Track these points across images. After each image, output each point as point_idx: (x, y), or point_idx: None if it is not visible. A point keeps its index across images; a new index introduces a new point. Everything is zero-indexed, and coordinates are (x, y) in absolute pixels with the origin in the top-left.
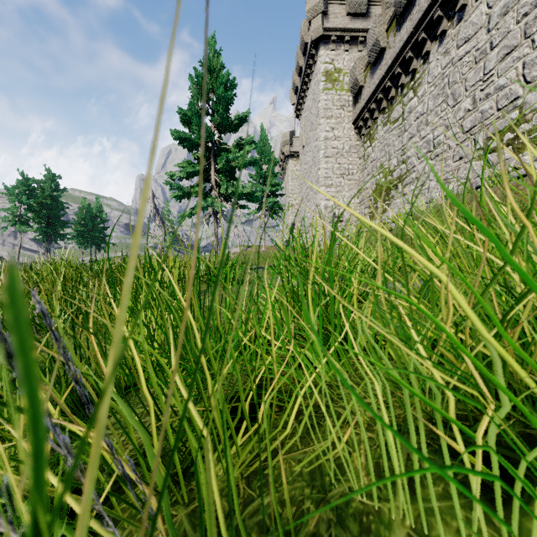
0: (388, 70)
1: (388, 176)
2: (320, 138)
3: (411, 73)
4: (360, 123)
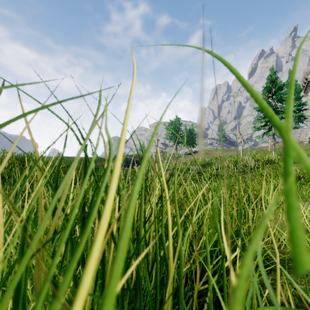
0: None
1: None
2: None
3: None
4: None
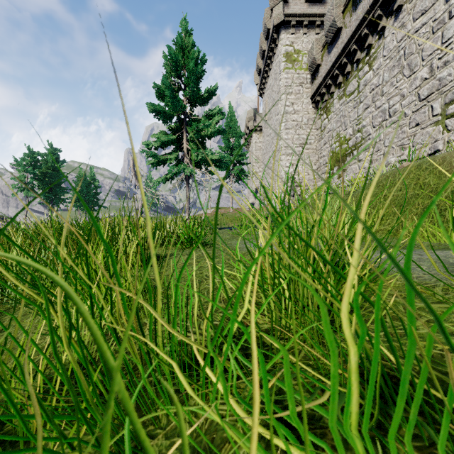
0: (344, 47)
1: (343, 144)
2: (281, 112)
3: (366, 49)
4: (317, 98)
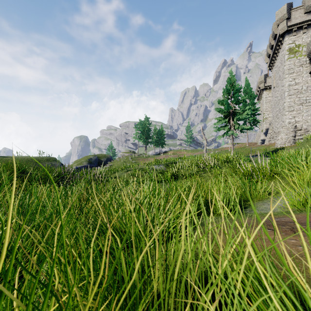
0: None
1: None
2: (285, 86)
3: None
4: None
